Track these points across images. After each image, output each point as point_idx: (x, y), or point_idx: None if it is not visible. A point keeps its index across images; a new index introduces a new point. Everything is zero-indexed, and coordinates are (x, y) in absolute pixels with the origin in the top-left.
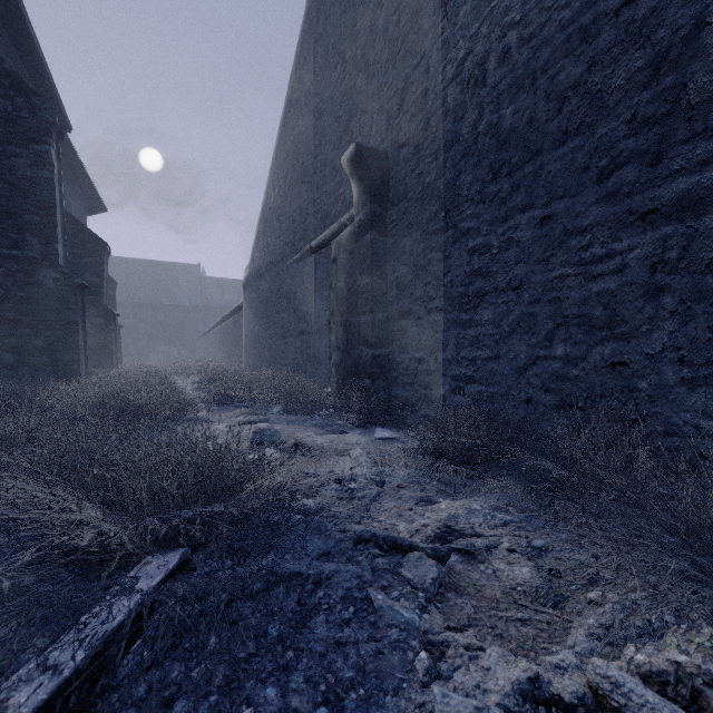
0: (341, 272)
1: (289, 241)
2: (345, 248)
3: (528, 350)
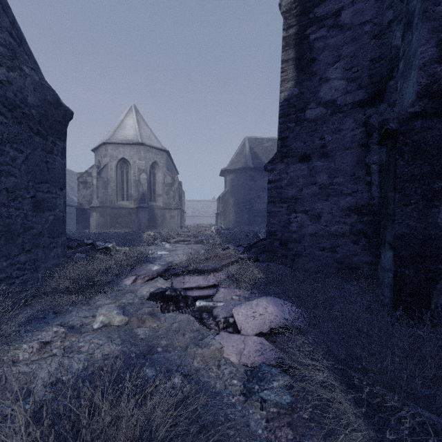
0: None
1: None
2: None
3: None
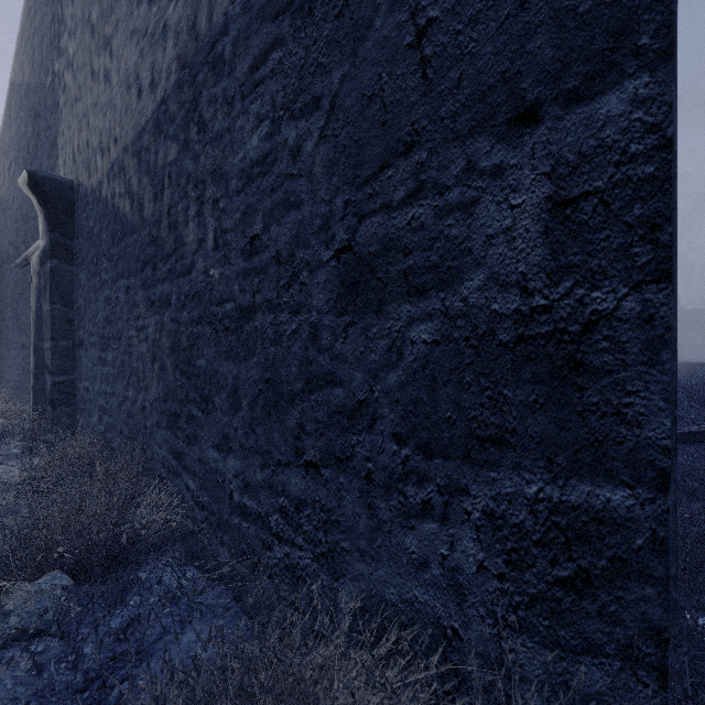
0: (33, 293)
1: (12, 241)
2: (35, 270)
3: (123, 390)
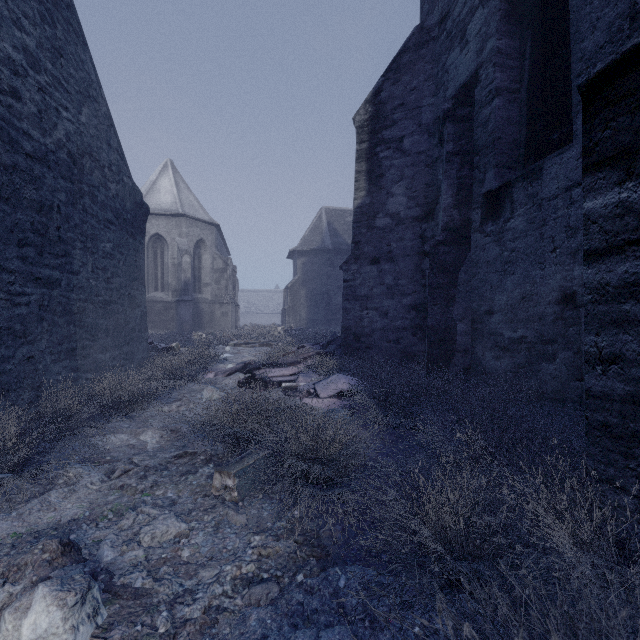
0: None
1: None
2: None
3: None
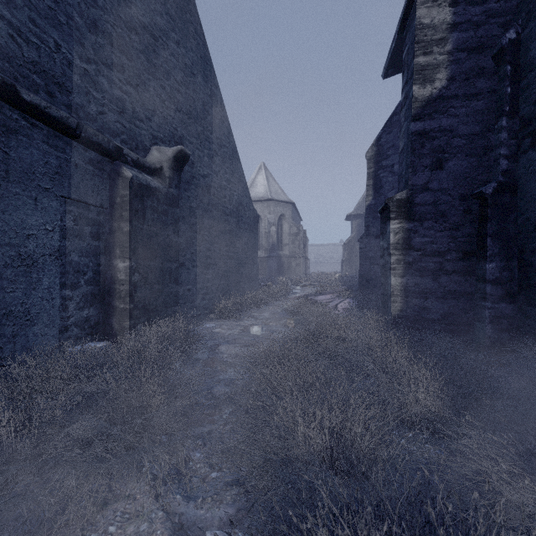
0: (155, 219)
1: None
2: (162, 203)
3: (218, 282)
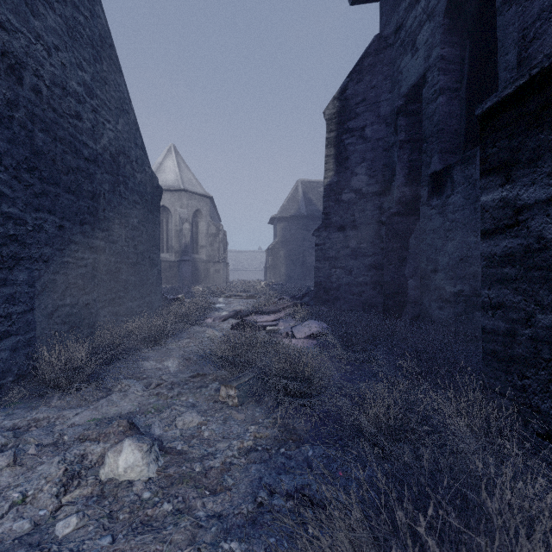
0: None
1: None
2: None
3: (54, 302)
